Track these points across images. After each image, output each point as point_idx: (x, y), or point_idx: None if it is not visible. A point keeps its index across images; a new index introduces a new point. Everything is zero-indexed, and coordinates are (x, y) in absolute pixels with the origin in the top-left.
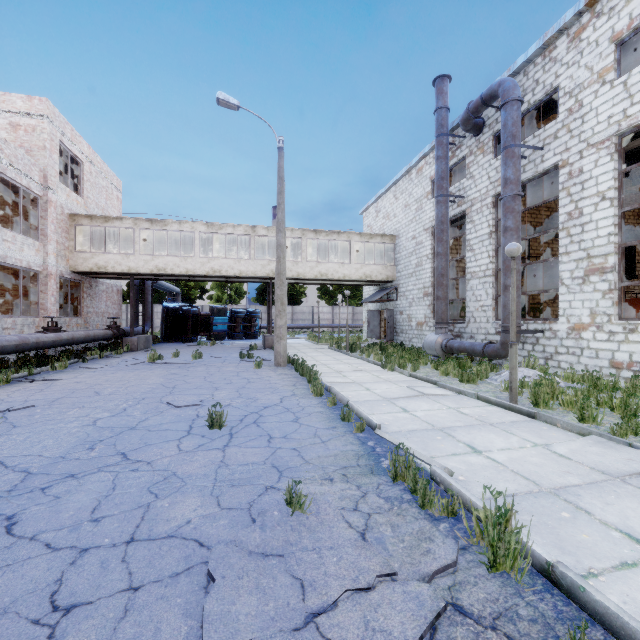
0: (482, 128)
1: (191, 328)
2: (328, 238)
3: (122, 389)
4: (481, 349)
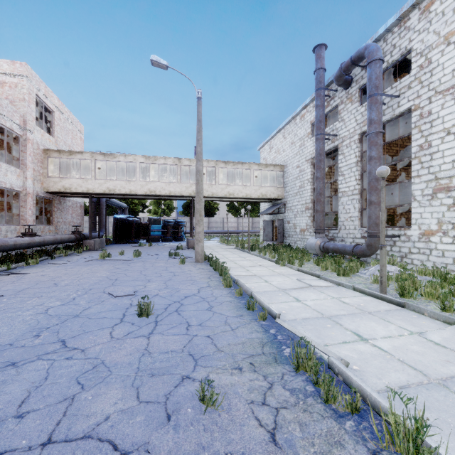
0: (350, 83)
1: (134, 233)
2: (234, 167)
3: (75, 281)
4: (351, 249)
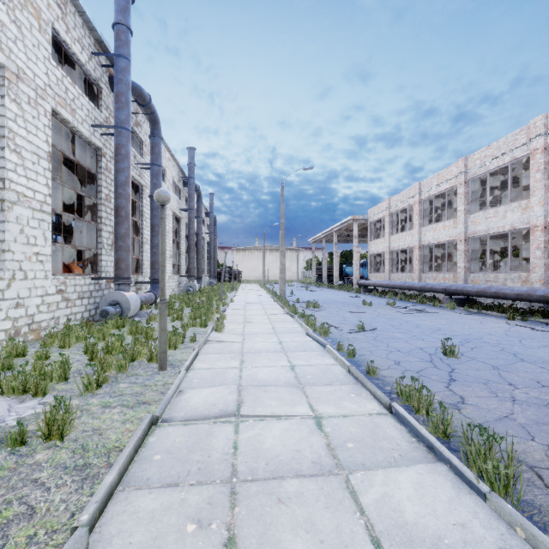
0: None
1: None
2: None
3: None
4: None
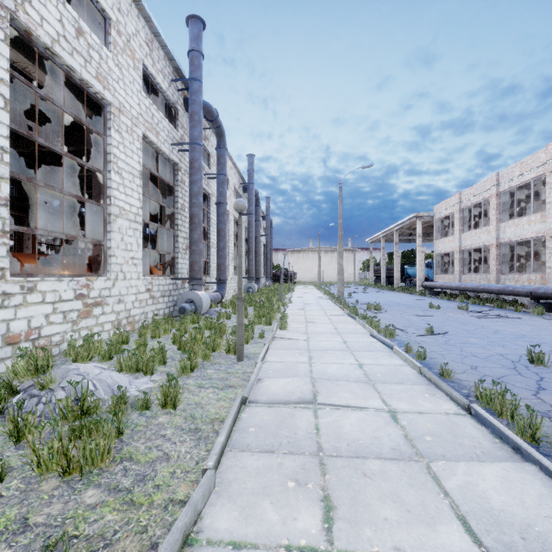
0: None
1: None
2: None
3: None
4: None
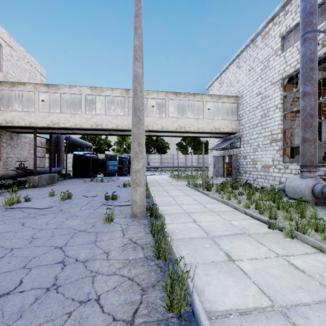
0: None
1: (92, 168)
2: (186, 99)
3: None
4: None
